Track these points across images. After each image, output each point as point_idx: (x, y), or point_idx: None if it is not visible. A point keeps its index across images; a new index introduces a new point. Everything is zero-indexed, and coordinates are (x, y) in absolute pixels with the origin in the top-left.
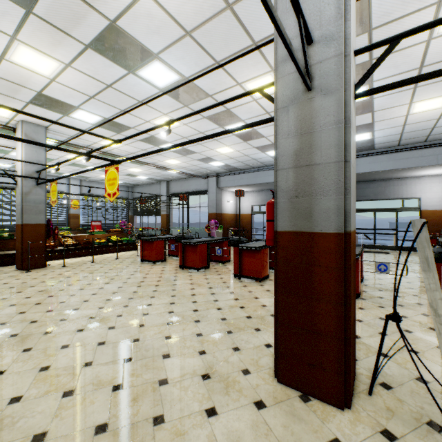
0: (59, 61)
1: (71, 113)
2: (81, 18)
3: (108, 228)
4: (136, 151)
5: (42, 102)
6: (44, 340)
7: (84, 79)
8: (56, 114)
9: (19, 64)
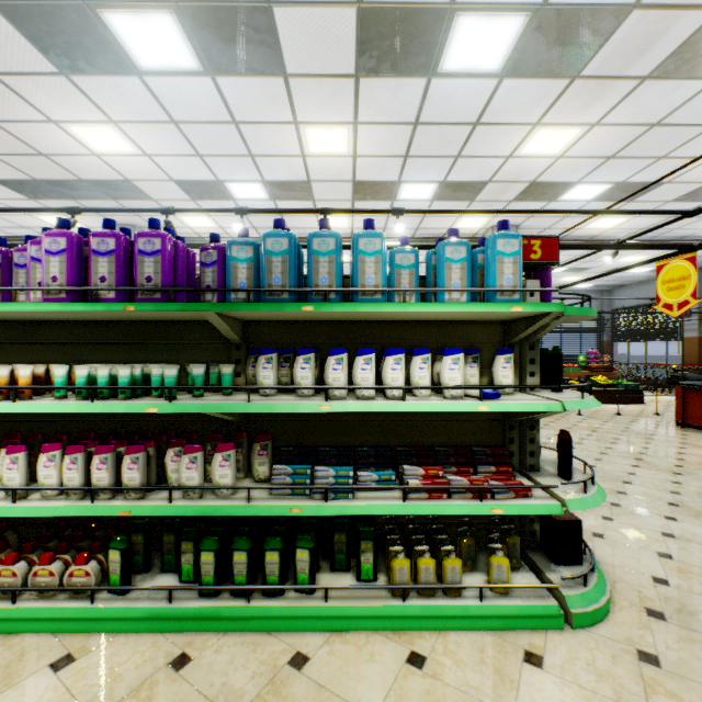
0: (583, 125)
1: (561, 195)
2: (655, 39)
3: (564, 362)
4: (651, 224)
5: (528, 194)
6: (619, 513)
7: (611, 133)
8: (538, 205)
9: (525, 155)
